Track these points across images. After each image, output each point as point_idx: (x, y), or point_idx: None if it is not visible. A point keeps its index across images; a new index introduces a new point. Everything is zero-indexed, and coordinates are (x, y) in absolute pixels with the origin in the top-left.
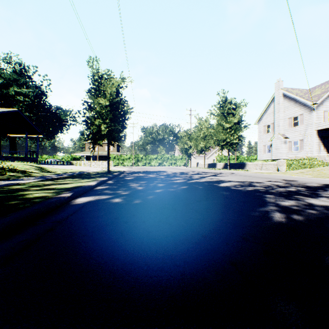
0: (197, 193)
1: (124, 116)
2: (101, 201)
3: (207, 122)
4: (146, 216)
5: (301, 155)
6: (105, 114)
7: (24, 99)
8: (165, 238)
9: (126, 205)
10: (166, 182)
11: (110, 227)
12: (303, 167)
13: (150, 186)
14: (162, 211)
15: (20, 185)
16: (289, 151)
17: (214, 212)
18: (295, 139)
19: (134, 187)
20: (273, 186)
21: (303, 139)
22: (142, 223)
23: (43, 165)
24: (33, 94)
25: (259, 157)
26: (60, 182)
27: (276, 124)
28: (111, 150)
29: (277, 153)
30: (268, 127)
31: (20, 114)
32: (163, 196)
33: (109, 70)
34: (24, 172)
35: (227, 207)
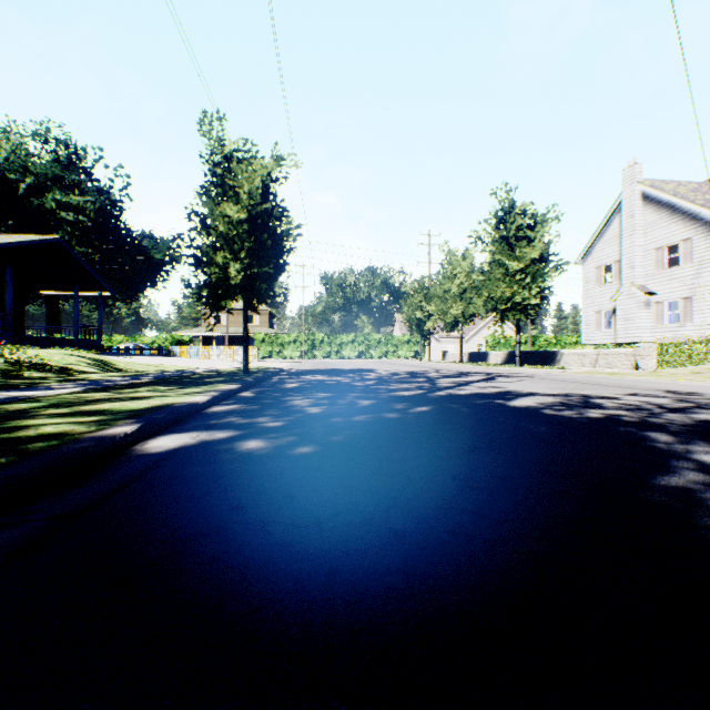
0: (459, 424)
1: (281, 246)
2: (211, 446)
3: (467, 260)
4: (325, 500)
5: (686, 333)
6: (238, 239)
7: (75, 219)
8: (389, 605)
9: (272, 462)
10: (378, 395)
11: (212, 544)
12: (695, 362)
13: (339, 405)
14: (371, 481)
15: (31, 401)
16: (657, 324)
17: (526, 488)
18: (672, 296)
19: (301, 408)
20: (651, 407)
21: (691, 297)
22: (311, 531)
23: (111, 356)
24: (94, 206)
25: (586, 337)
26: (127, 394)
27: (625, 263)
28: (256, 324)
29: (629, 329)
30: (605, 270)
31: (62, 247)
32: (373, 433)
33: (248, 140)
34: (64, 371)
35: (559, 473)
